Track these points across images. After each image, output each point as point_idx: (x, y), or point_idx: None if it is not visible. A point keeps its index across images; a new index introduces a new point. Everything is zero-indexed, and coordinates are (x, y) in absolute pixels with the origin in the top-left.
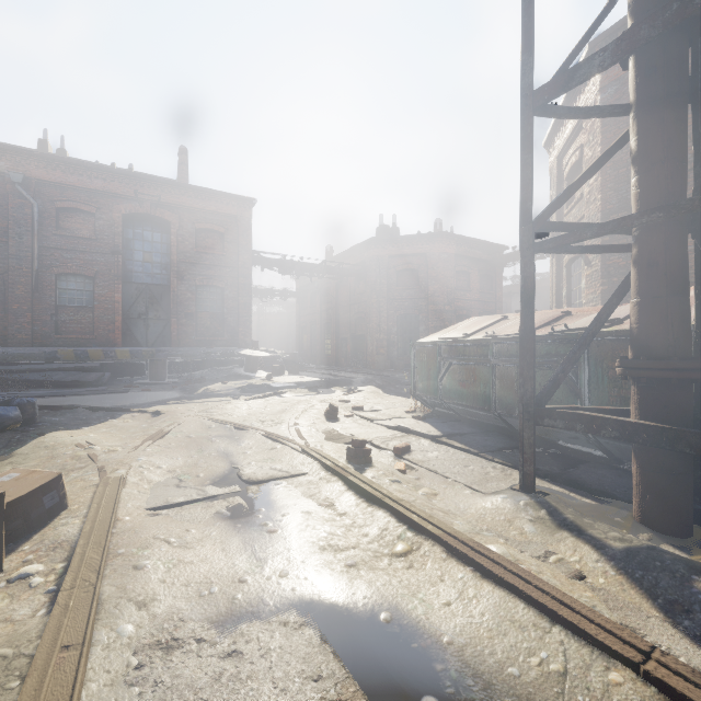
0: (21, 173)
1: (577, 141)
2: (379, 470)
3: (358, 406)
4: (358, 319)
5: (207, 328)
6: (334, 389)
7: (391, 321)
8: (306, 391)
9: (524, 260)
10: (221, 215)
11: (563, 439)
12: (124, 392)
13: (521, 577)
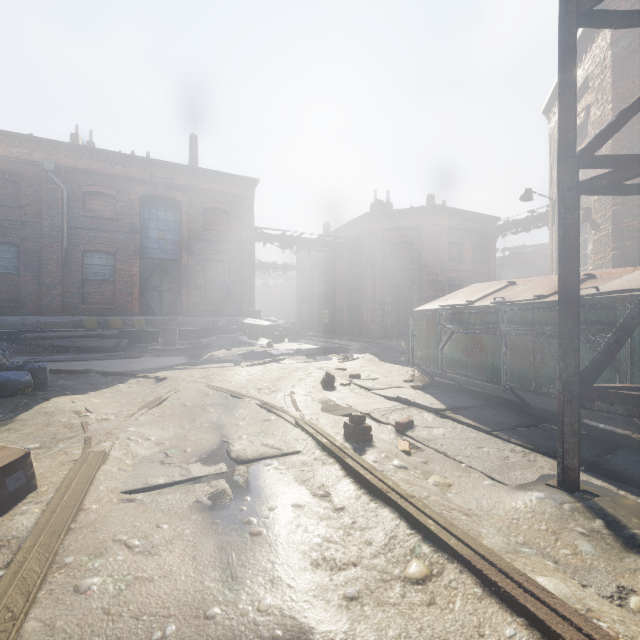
0: (53, 162)
1: (582, 103)
2: (381, 451)
3: (355, 375)
4: (354, 290)
5: (214, 298)
6: (331, 356)
7: (385, 291)
8: (303, 358)
9: (564, 203)
10: (227, 194)
11: (590, 418)
12: (137, 357)
13: None
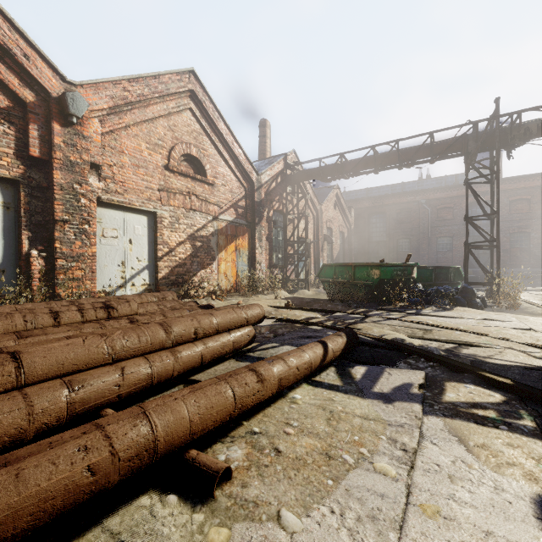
0: (424, 199)
1: None
2: None
3: None
4: None
5: (517, 257)
6: None
7: None
8: None
9: None
10: (528, 188)
11: None
12: (478, 288)
13: None
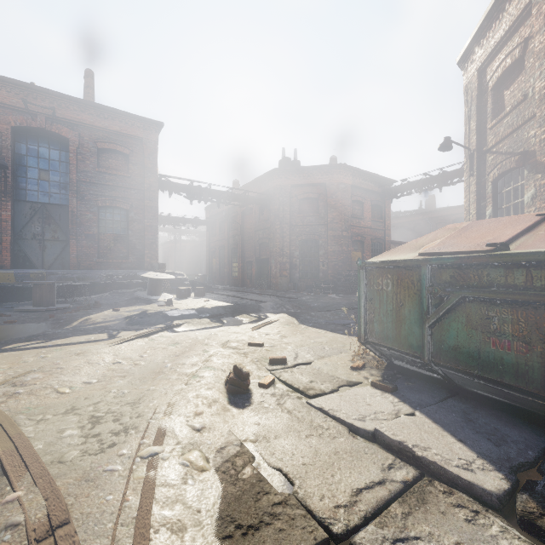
0: None
1: (515, 39)
2: None
3: (278, 359)
4: (262, 244)
5: (110, 250)
6: (241, 318)
7: (293, 245)
8: (207, 322)
9: None
10: (126, 136)
11: None
12: None
13: None
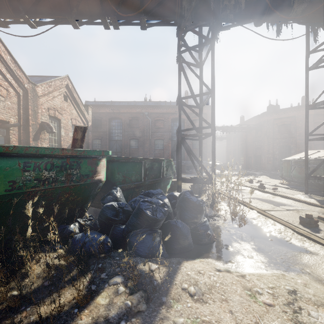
0: (147, 112)
1: None
2: (267, 189)
3: (260, 180)
4: (257, 148)
5: (196, 154)
6: (248, 176)
7: (275, 149)
8: (237, 176)
9: (305, 143)
10: None
11: None
12: None
13: (293, 198)
